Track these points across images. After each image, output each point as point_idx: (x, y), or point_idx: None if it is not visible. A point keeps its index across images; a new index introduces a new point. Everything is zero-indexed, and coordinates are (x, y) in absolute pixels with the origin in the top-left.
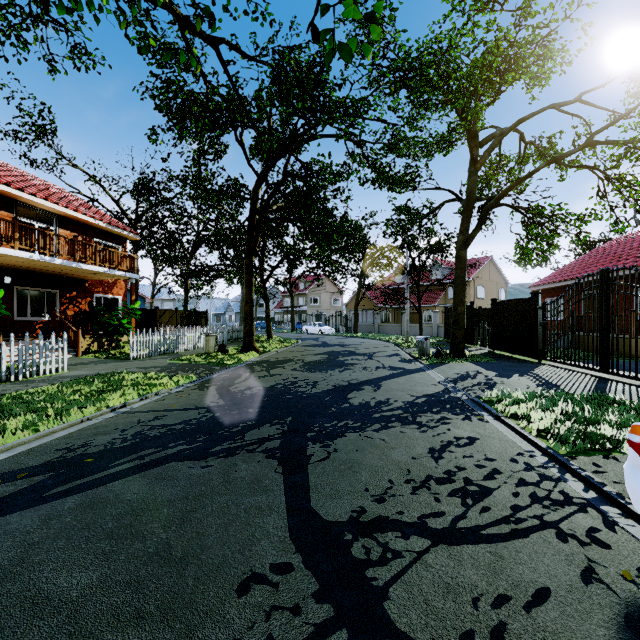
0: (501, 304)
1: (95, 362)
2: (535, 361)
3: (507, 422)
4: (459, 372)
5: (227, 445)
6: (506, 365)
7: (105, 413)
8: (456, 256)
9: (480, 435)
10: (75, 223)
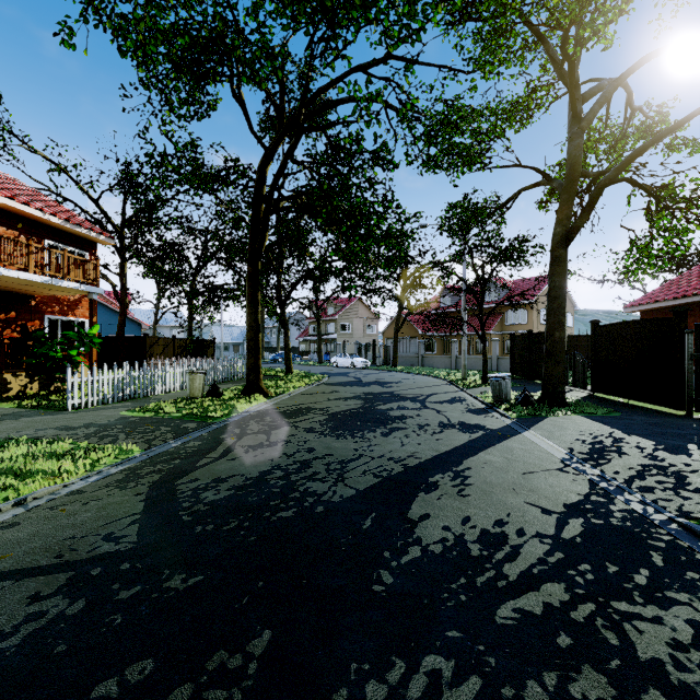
0: (609, 328)
1: (5, 416)
2: (680, 414)
3: None
4: (581, 437)
5: None
6: (647, 422)
7: None
8: (551, 257)
9: None
10: (14, 217)
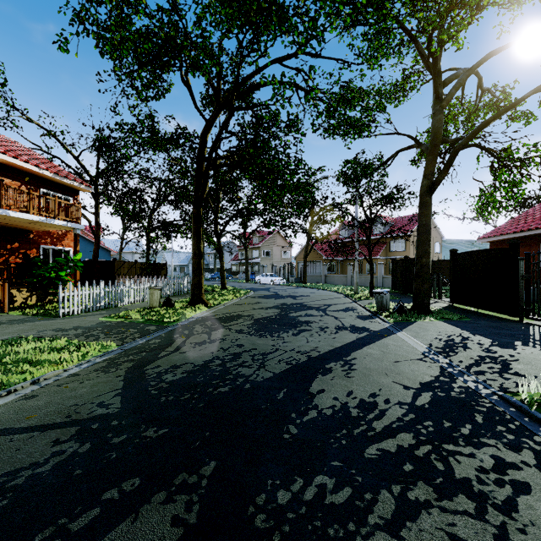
0: (464, 255)
1: (14, 321)
2: (514, 319)
3: None
4: (439, 336)
5: None
6: (488, 326)
7: None
8: (420, 202)
9: None
10: (17, 171)
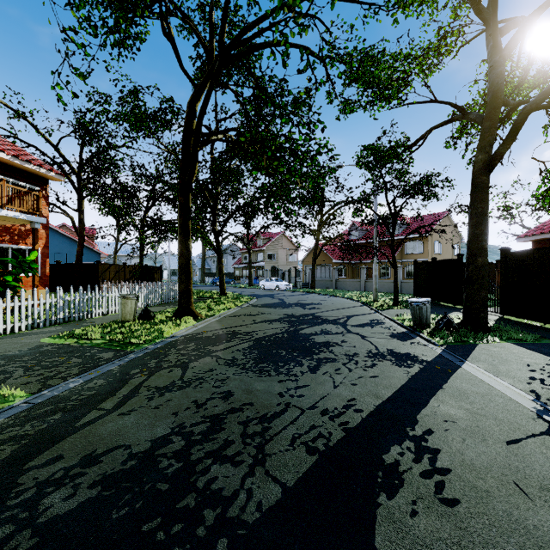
0: (522, 254)
1: None
2: None
3: None
4: (535, 374)
5: None
6: None
7: None
8: (473, 184)
9: None
10: None
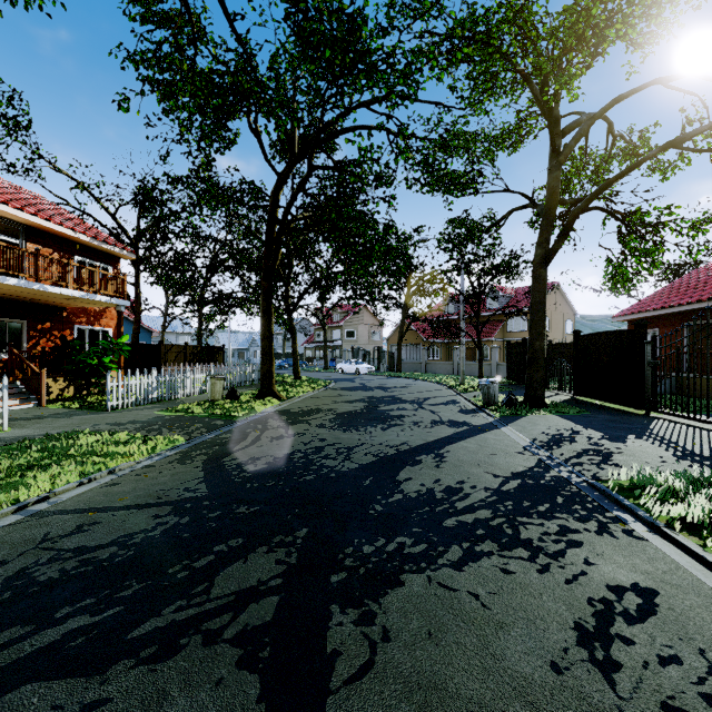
0: (588, 338)
1: (58, 415)
2: (641, 413)
3: (683, 543)
4: (547, 431)
5: (170, 615)
6: (607, 419)
7: (3, 515)
8: (533, 275)
9: (653, 580)
10: (49, 236)
